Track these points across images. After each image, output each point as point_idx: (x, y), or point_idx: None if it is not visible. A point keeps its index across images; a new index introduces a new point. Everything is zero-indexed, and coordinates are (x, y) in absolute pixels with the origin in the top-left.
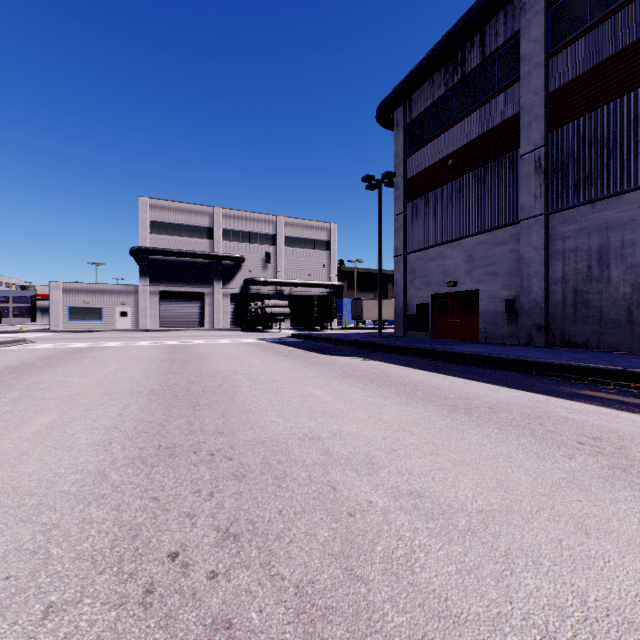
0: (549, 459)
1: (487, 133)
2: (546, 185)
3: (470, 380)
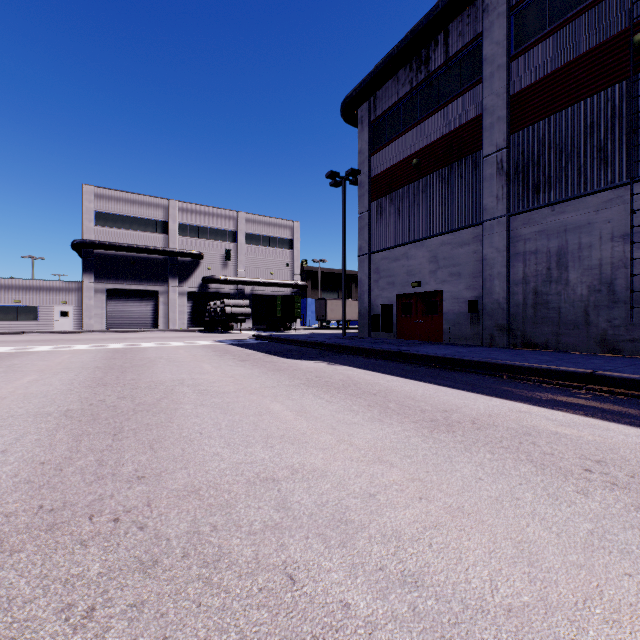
0: (563, 498)
1: (451, 133)
2: (508, 187)
3: (443, 386)
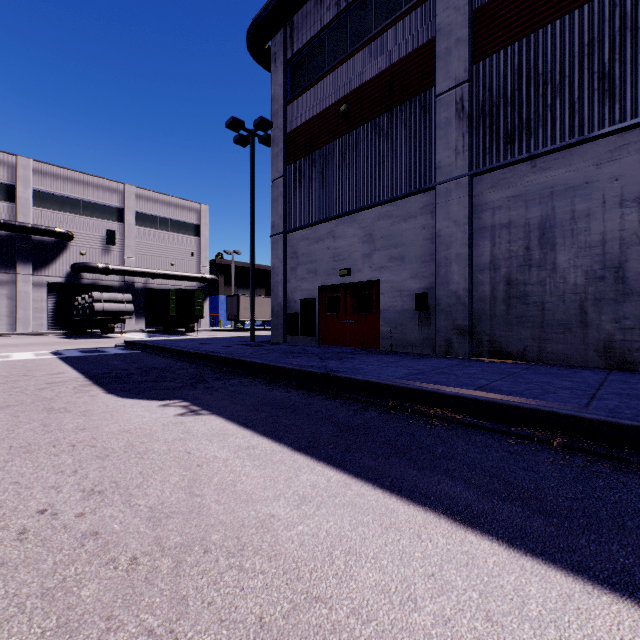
0: None
1: (391, 68)
2: (471, 135)
3: (475, 533)
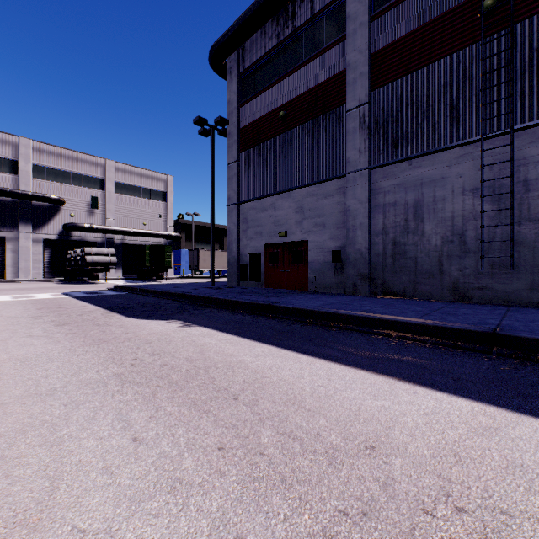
0: None
1: (316, 88)
2: (370, 141)
3: (334, 363)
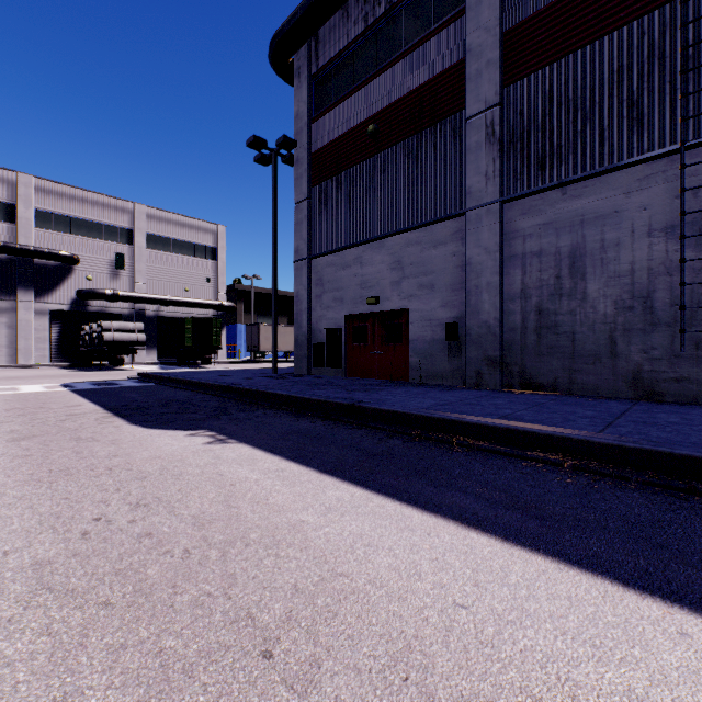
0: None
1: (421, 88)
2: (501, 160)
3: (477, 532)
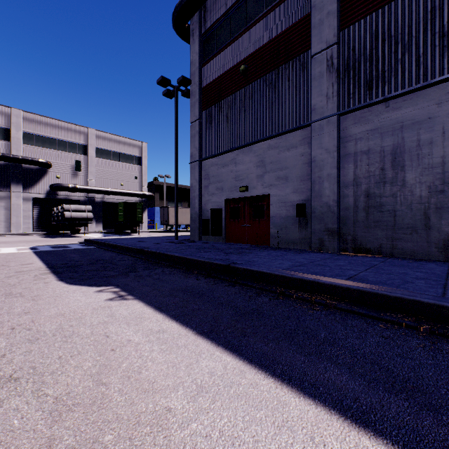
0: None
1: (278, 37)
2: (338, 84)
3: (369, 436)
